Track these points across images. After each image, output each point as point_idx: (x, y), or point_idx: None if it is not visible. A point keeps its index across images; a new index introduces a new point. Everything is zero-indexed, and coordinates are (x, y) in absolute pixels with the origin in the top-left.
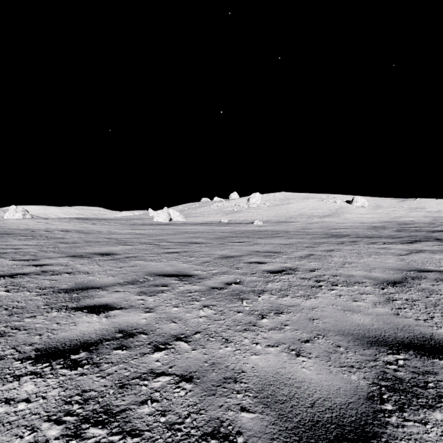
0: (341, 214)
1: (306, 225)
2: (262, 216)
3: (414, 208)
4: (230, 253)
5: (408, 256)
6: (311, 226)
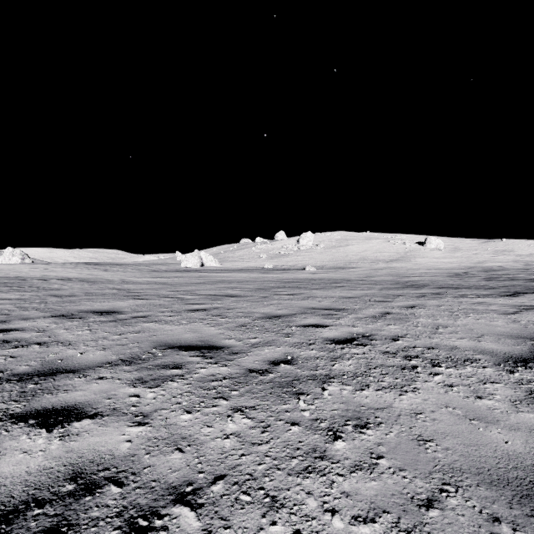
0: (412, 259)
1: (370, 272)
2: (315, 260)
3: (501, 250)
4: (276, 311)
5: (520, 315)
6: (376, 273)
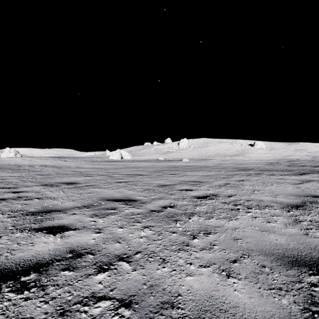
0: (246, 154)
1: (221, 162)
2: (189, 155)
3: (299, 149)
4: (165, 182)
5: (302, 185)
6: (224, 162)
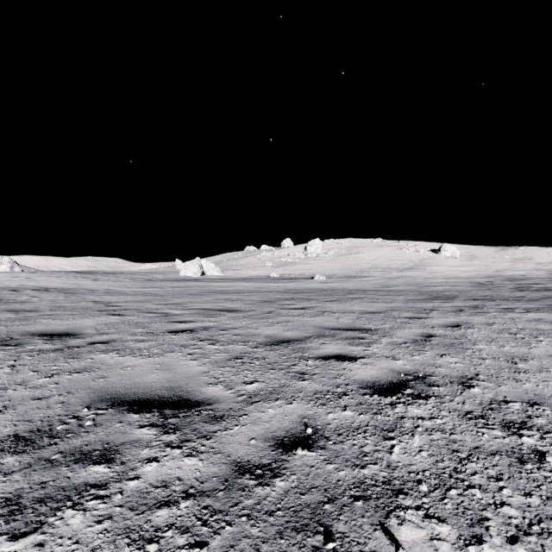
0: (427, 267)
1: (385, 282)
2: (324, 269)
3: (520, 258)
4: (284, 333)
5: None
6: (392, 283)
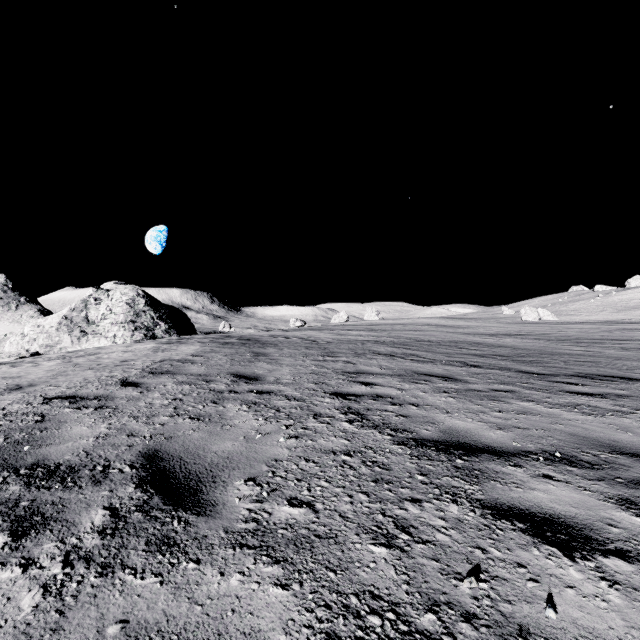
0: None
1: None
2: None
3: None
4: (611, 334)
5: None
6: None
